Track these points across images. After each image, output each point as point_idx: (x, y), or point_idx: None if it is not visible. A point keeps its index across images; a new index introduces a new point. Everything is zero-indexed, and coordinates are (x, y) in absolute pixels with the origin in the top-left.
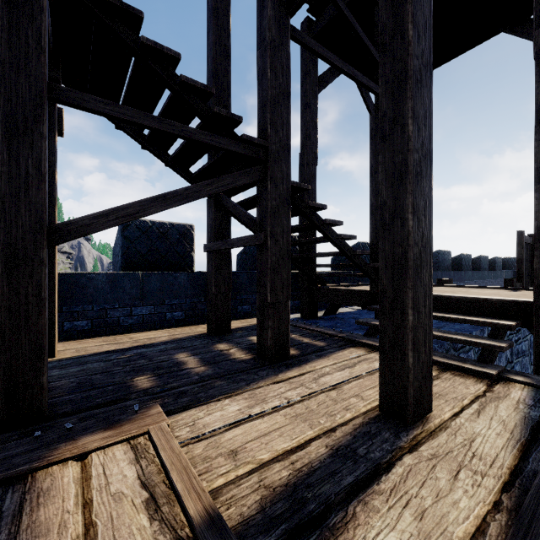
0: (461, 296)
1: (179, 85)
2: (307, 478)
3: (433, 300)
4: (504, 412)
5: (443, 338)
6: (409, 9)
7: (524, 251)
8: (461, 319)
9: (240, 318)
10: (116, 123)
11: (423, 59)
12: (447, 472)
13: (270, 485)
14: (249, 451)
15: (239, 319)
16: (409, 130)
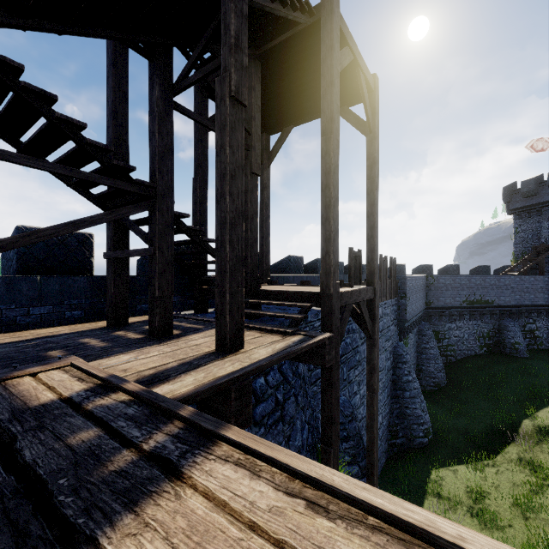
0: (291, 290)
1: (85, 144)
2: (163, 372)
3: (277, 294)
4: (280, 345)
5: (274, 316)
6: (227, 139)
7: (352, 261)
8: (286, 304)
9: (140, 315)
10: (20, 150)
11: (237, 163)
12: (231, 363)
13: (143, 375)
14: (134, 369)
15: (138, 316)
16: (227, 201)
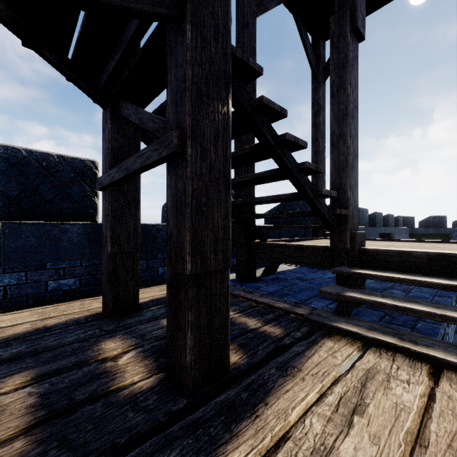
0: None
1: None
2: None
3: (428, 260)
4: None
5: None
6: None
7: None
8: None
9: (162, 282)
10: None
11: None
12: None
13: None
14: None
15: (159, 284)
16: None
